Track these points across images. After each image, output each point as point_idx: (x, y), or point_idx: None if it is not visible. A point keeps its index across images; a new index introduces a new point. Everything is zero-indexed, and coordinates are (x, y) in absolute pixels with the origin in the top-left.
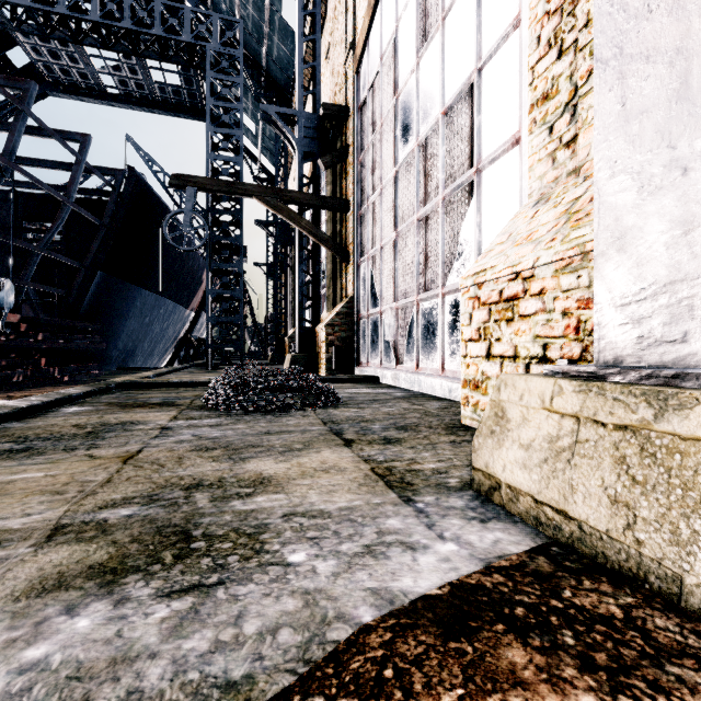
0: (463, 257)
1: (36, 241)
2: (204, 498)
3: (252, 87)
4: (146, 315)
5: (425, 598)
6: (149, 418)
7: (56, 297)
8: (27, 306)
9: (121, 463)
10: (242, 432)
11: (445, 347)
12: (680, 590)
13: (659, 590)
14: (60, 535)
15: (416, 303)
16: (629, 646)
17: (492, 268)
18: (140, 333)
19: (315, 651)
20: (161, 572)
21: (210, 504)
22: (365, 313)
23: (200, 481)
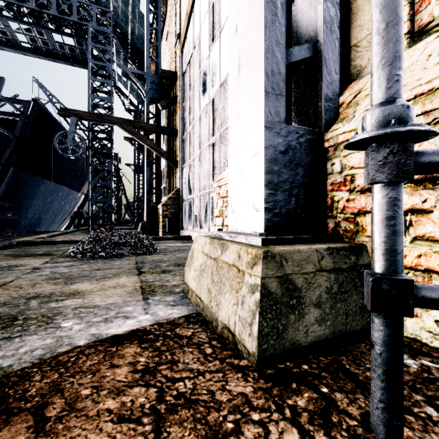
0: None
1: None
2: (35, 302)
3: (122, 51)
4: (48, 197)
5: (115, 335)
6: (29, 263)
7: None
8: None
9: None
10: (83, 269)
11: None
12: (217, 324)
13: (215, 326)
14: None
15: (209, 193)
16: (179, 344)
17: (223, 179)
18: (44, 208)
19: (48, 355)
20: None
21: (37, 305)
22: (185, 198)
23: (39, 294)
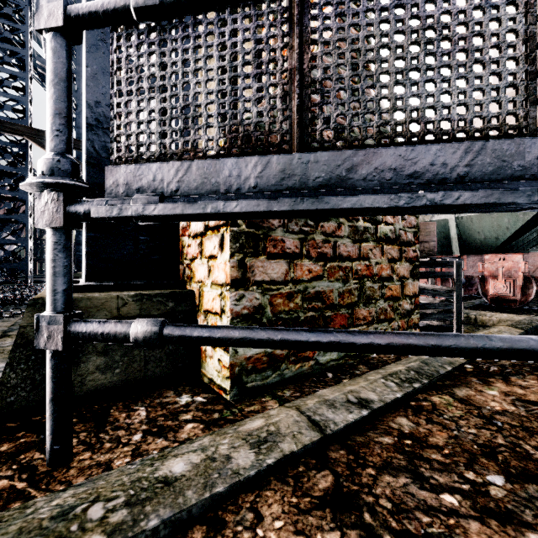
0: None
1: None
2: None
3: None
4: None
5: None
6: None
7: None
8: None
9: None
10: None
11: None
12: None
13: None
14: None
15: None
16: None
17: None
18: None
19: None
20: None
21: None
22: None
23: None
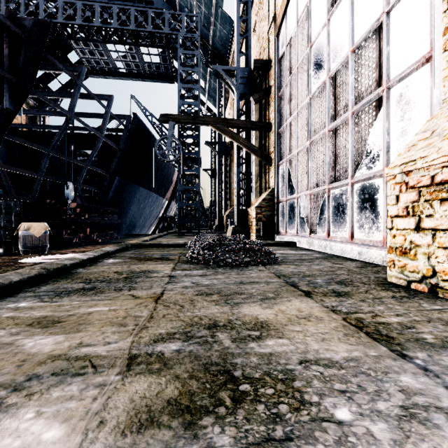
0: (371, 155)
1: (82, 161)
2: (226, 338)
3: (203, 57)
4: (141, 203)
5: None
6: (158, 269)
7: (92, 193)
8: (78, 198)
9: (154, 303)
10: (223, 281)
11: (354, 222)
12: None
13: None
14: (135, 364)
15: (327, 191)
16: None
17: (423, 158)
18: (138, 213)
19: None
20: (228, 416)
21: (233, 344)
22: (283, 199)
23: (215, 322)
